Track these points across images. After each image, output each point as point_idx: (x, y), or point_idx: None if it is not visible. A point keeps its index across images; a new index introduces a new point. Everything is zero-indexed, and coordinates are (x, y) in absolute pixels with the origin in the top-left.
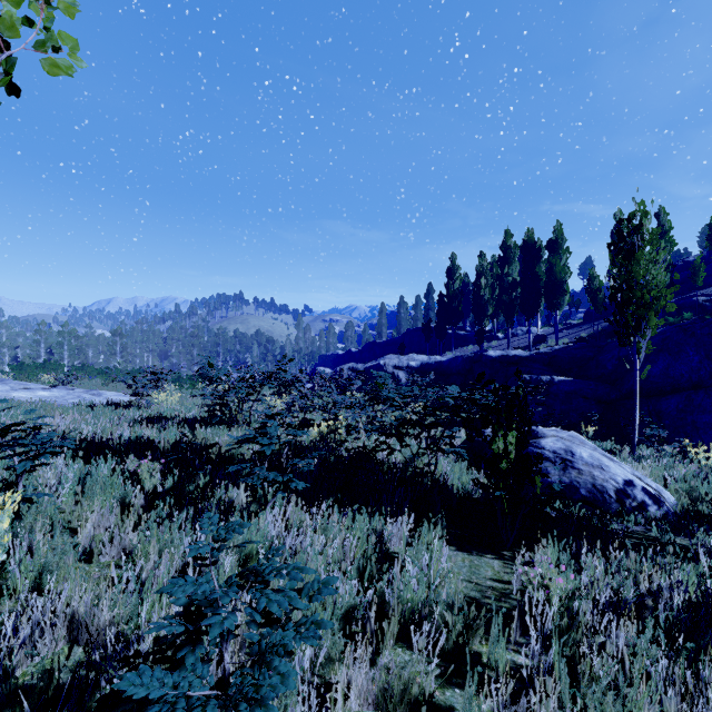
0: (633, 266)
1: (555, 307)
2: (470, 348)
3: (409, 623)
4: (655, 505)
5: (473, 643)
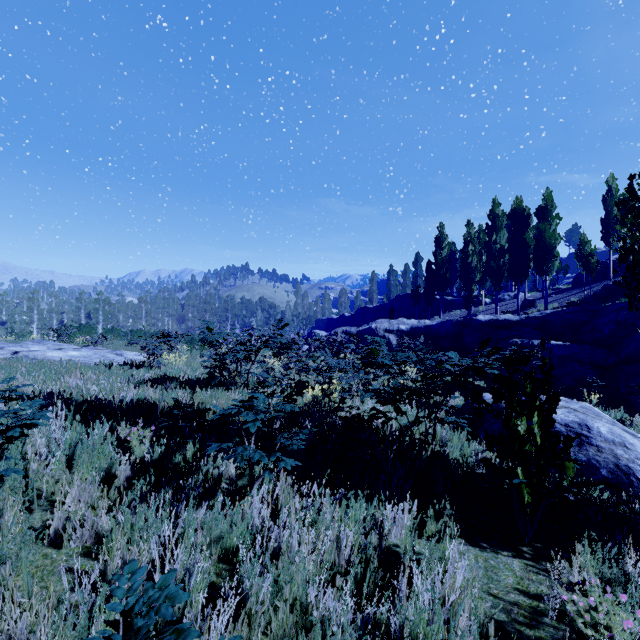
0: None
1: (545, 272)
2: (457, 313)
3: None
4: None
5: None
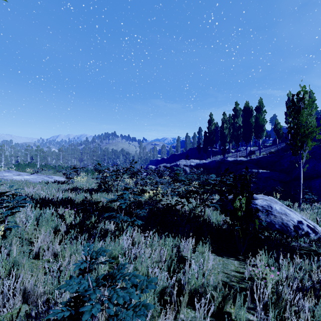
0: (300, 117)
1: (259, 137)
2: (218, 157)
3: (194, 296)
4: (313, 233)
5: (226, 307)
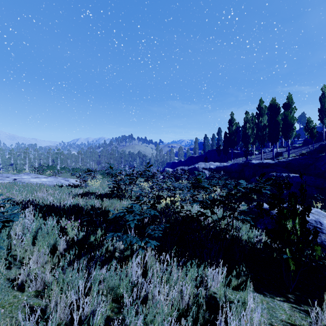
0: None
1: (288, 138)
2: (240, 159)
3: None
4: None
5: None
